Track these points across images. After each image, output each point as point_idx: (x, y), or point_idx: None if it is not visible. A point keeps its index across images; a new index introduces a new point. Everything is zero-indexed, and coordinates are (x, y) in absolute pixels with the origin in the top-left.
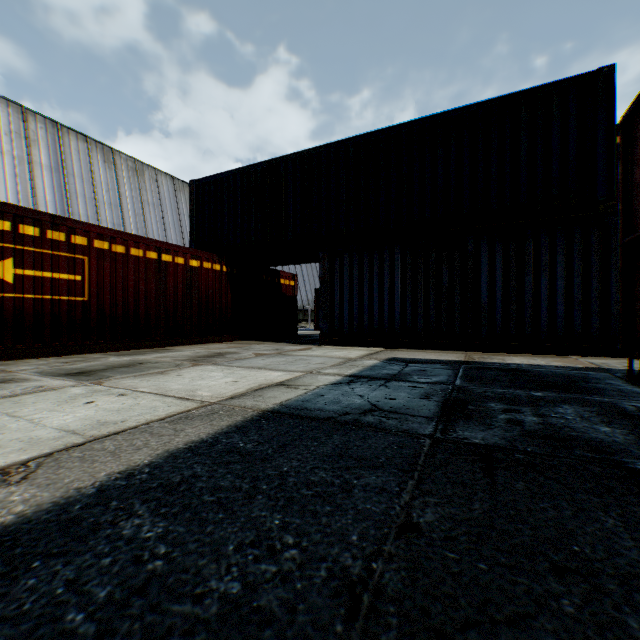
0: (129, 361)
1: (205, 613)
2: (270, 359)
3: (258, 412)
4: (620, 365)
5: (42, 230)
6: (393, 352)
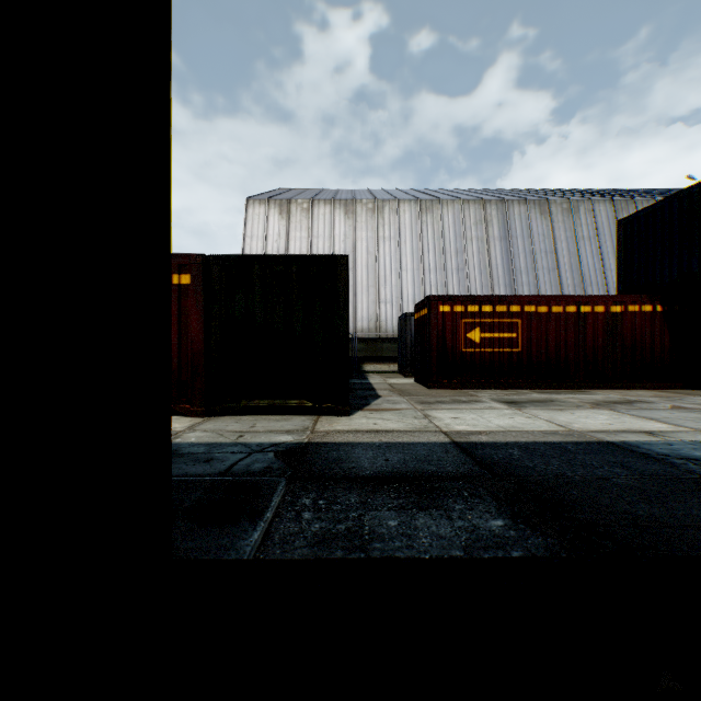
0: (544, 398)
1: (521, 465)
2: (679, 413)
3: (598, 440)
4: None
5: (492, 307)
6: None
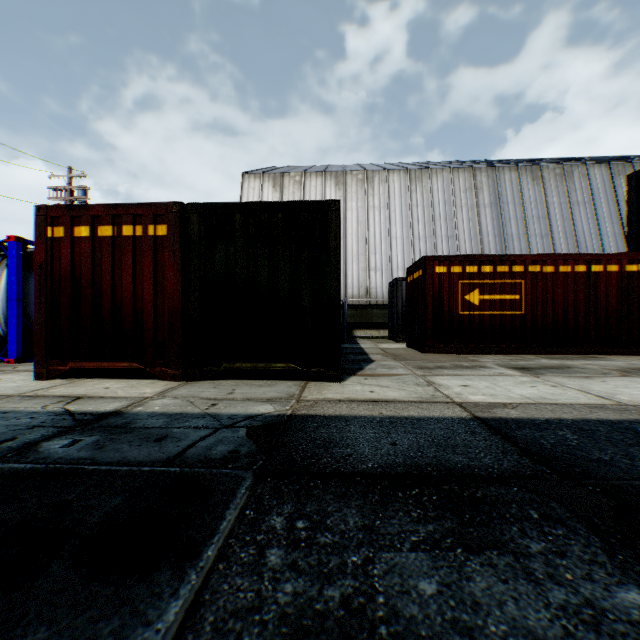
0: (556, 364)
1: (589, 457)
2: None
3: None
4: None
5: (493, 267)
6: None
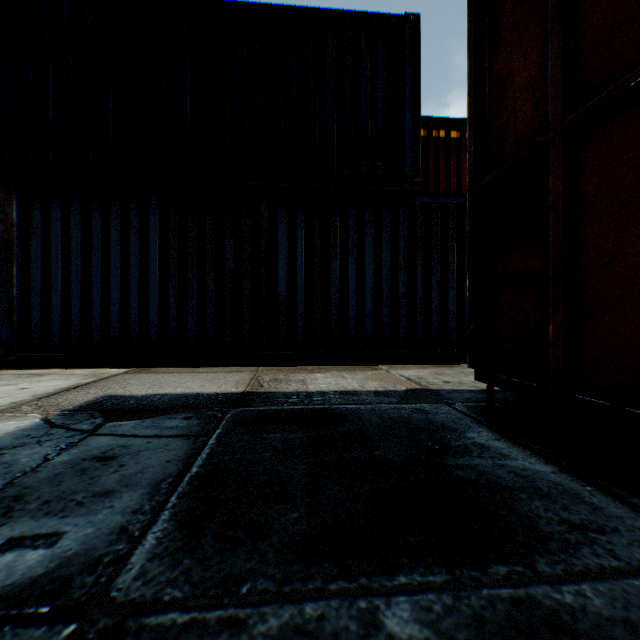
0: None
1: None
2: None
3: None
4: (440, 380)
5: None
6: (132, 378)
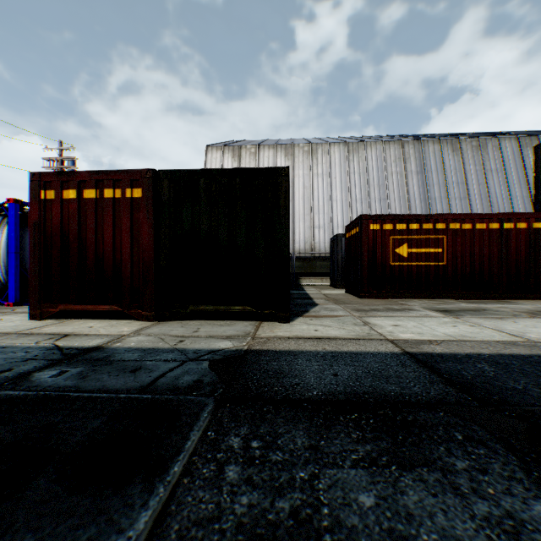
0: (474, 307)
1: (505, 386)
2: None
3: None
4: None
5: (419, 225)
6: None
